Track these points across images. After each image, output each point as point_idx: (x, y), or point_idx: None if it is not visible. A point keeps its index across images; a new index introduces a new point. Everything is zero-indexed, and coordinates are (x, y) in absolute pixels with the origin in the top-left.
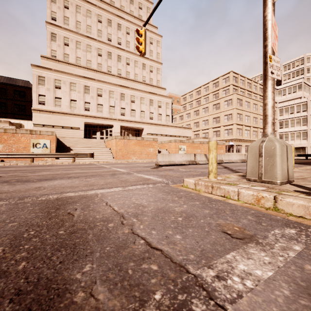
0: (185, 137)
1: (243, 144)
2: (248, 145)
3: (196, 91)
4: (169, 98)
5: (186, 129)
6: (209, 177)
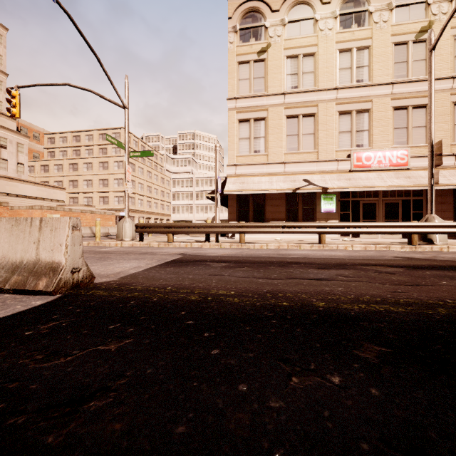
0: (55, 200)
1: (136, 215)
2: (141, 216)
3: (72, 135)
4: (24, 137)
5: (57, 190)
6: (96, 240)
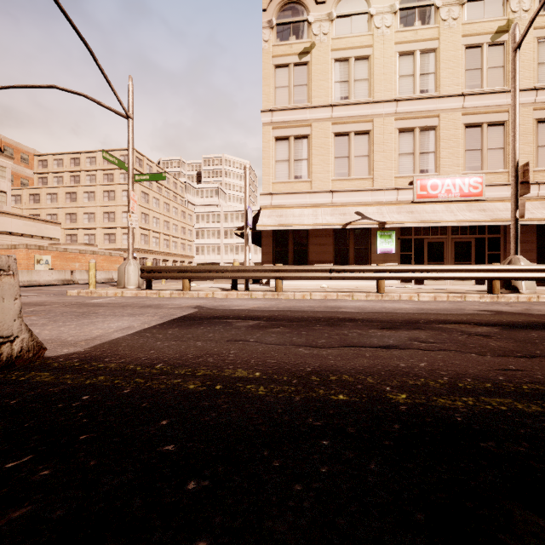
0: (47, 238)
1: (150, 257)
2: (157, 258)
3: (70, 157)
4: (6, 158)
5: (50, 225)
6: (89, 288)
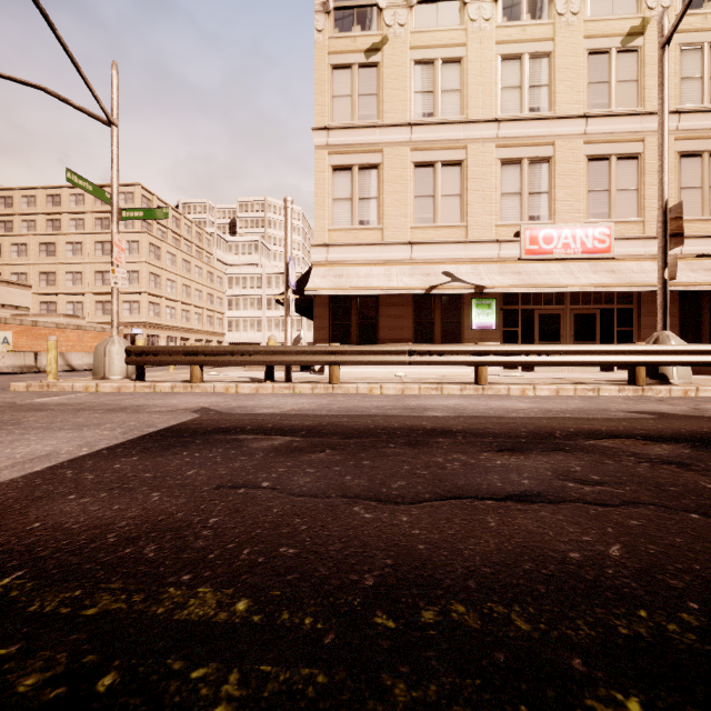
0: (11, 307)
1: (162, 334)
2: (172, 335)
3: (46, 193)
4: None
5: (14, 288)
6: (47, 379)
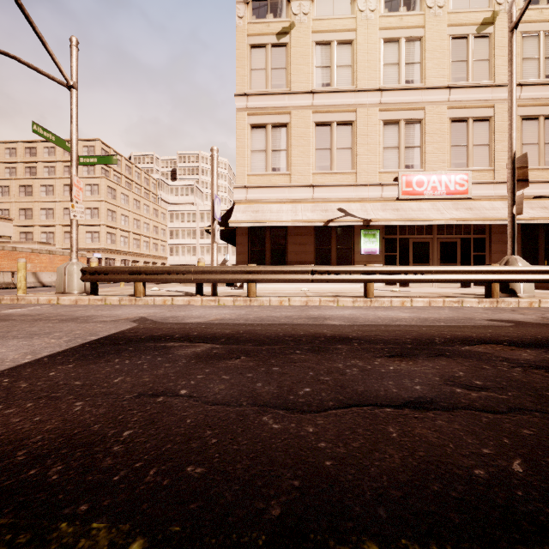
0: None
1: (117, 257)
2: (125, 258)
3: (25, 146)
4: None
5: None
6: (18, 294)
